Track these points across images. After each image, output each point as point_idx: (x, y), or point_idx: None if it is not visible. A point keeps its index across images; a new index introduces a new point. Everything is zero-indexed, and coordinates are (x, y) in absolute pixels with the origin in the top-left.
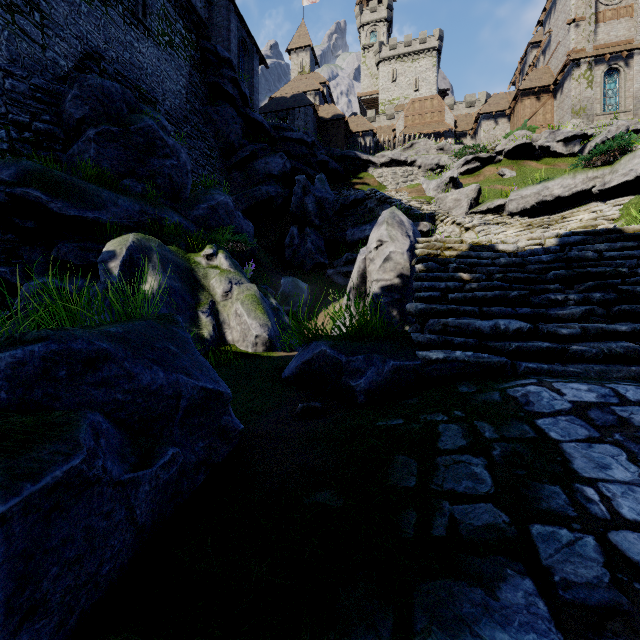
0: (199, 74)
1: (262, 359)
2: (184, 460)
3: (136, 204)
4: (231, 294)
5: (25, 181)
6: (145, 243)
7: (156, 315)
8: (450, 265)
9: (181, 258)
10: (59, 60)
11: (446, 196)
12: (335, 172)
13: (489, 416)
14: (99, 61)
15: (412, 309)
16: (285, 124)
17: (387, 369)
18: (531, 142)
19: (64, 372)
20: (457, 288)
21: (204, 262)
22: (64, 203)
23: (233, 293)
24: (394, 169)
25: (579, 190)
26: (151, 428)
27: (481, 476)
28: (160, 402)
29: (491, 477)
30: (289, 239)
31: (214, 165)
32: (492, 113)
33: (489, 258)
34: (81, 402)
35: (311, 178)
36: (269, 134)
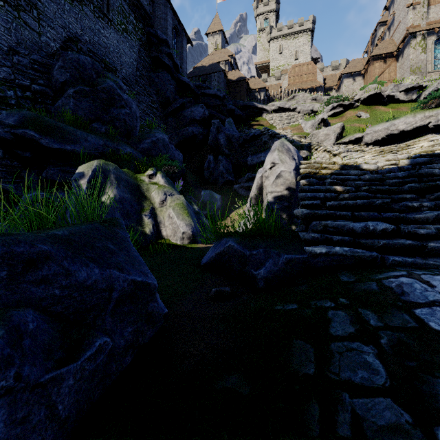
0: (145, 51)
1: (187, 249)
2: (114, 345)
3: (100, 140)
4: (166, 202)
5: (24, 124)
6: (105, 167)
7: (103, 219)
8: (326, 180)
9: (131, 177)
10: (50, 42)
11: (319, 132)
12: (239, 117)
13: (371, 304)
14: (77, 43)
15: (299, 213)
16: (204, 84)
17: (282, 261)
18: (380, 92)
19: (5, 272)
20: (333, 197)
21: (147, 180)
22: (50, 139)
23: (167, 202)
24: (281, 114)
25: (418, 125)
26: (85, 318)
27: (374, 366)
28: (94, 295)
29: (384, 368)
30: (207, 164)
31: (156, 113)
32: (351, 73)
33: (356, 175)
34: (20, 299)
35: (222, 121)
36: (193, 91)
